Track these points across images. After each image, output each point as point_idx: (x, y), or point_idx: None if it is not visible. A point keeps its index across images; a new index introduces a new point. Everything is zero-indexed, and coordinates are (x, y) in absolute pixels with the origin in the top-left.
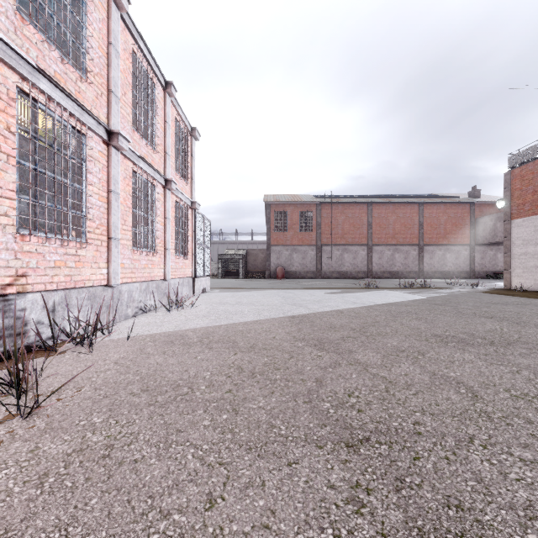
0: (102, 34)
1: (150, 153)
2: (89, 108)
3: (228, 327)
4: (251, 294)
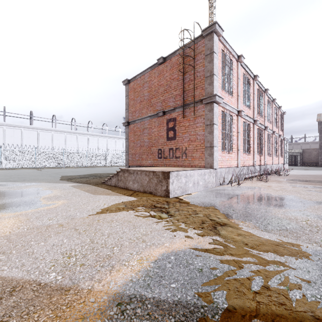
0: (271, 111)
1: (276, 130)
2: (270, 129)
3: (307, 175)
4: (311, 171)
